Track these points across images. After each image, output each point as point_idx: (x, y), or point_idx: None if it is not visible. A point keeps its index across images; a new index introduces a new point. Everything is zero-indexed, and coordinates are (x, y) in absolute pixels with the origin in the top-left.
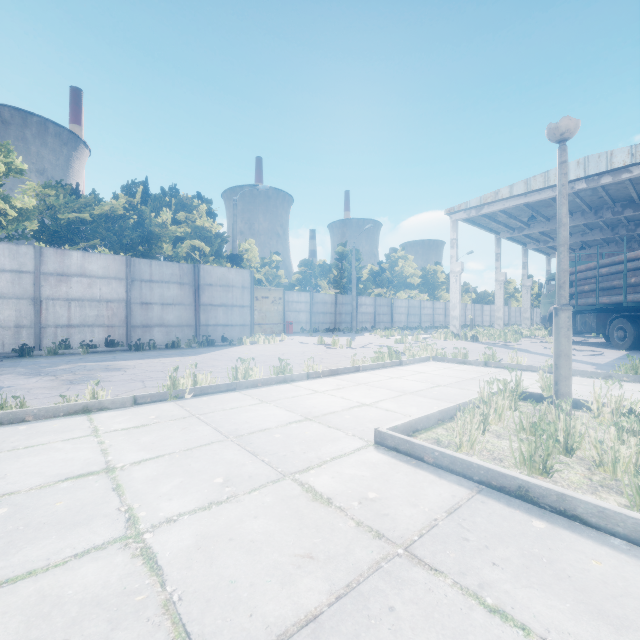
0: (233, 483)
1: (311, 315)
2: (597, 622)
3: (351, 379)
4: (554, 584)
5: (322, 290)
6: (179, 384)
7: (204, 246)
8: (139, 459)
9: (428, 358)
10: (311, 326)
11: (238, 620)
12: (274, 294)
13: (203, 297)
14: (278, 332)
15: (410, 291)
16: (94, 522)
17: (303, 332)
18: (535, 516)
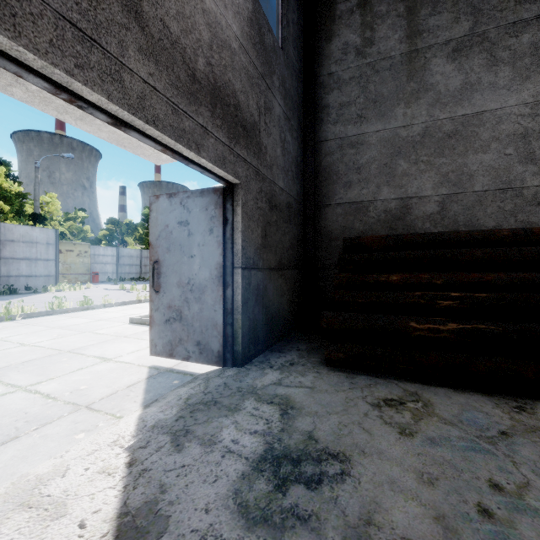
0: (62, 335)
1: (118, 266)
2: None
3: (133, 306)
4: None
5: (129, 245)
6: (12, 312)
7: (3, 204)
8: (9, 336)
9: None
10: (118, 276)
11: (71, 347)
12: (79, 248)
13: (4, 251)
14: (84, 281)
15: None
16: (5, 345)
17: (109, 281)
18: None
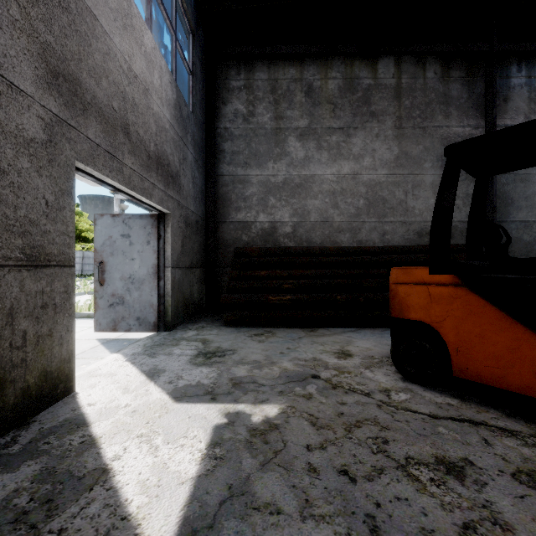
0: None
1: None
2: (89, 324)
3: None
4: (84, 324)
5: None
6: None
7: None
8: None
9: (85, 293)
10: None
11: None
12: None
13: None
14: None
15: (85, 244)
16: None
17: None
18: (90, 319)
